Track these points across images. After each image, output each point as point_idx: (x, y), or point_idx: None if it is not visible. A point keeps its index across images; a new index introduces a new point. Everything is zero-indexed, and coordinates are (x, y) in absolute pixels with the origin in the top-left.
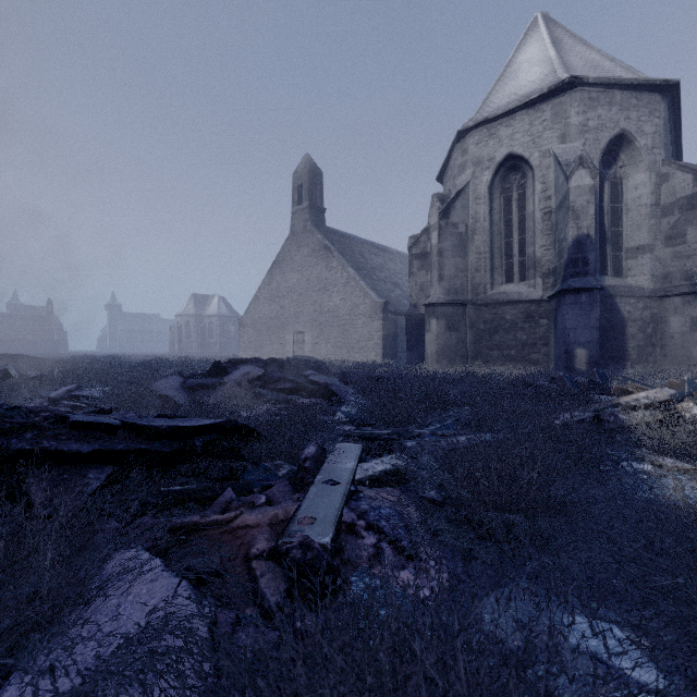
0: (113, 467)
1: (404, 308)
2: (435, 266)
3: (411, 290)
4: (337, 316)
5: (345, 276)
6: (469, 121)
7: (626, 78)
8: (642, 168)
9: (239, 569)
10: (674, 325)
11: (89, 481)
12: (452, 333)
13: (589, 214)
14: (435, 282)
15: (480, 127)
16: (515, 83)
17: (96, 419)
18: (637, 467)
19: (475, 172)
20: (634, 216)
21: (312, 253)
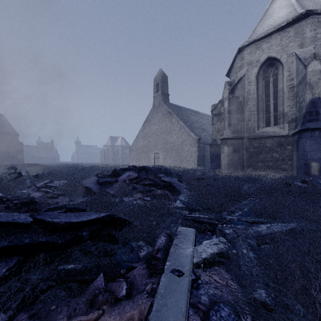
0: (18, 257)
1: (208, 141)
2: (226, 119)
3: (212, 132)
4: (175, 145)
5: (179, 126)
6: (245, 42)
7: None
8: None
9: None
10: None
11: None
12: (236, 154)
13: (320, 85)
14: (226, 127)
15: (251, 45)
16: (271, 19)
17: (14, 219)
18: None
19: (248, 69)
20: None
21: (163, 115)
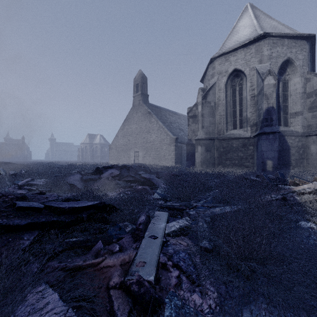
0: (38, 231)
1: (185, 141)
2: (200, 121)
3: (188, 132)
4: (154, 144)
5: (158, 125)
6: (216, 54)
7: (290, 33)
8: (297, 75)
9: (103, 294)
10: (313, 149)
11: (23, 242)
12: (208, 153)
13: (273, 97)
14: (200, 129)
15: (221, 57)
16: (237, 36)
17: (30, 205)
18: (307, 225)
19: (218, 77)
20: (293, 98)
21: (142, 115)
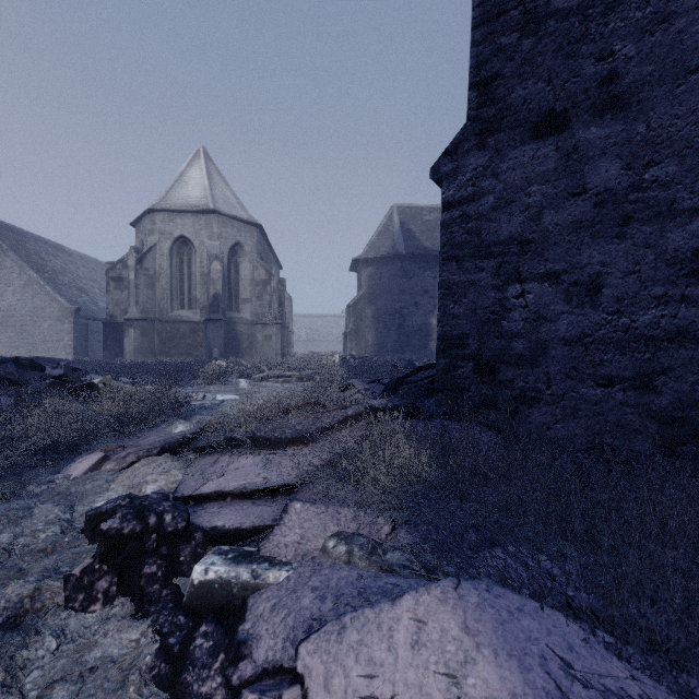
0: None
1: (94, 314)
2: (133, 294)
3: (108, 303)
4: (12, 316)
5: (25, 278)
6: (157, 205)
7: (240, 217)
8: (247, 261)
9: None
10: (259, 338)
11: None
12: (145, 339)
13: (220, 283)
14: (132, 305)
15: (164, 212)
16: (186, 191)
17: None
18: None
19: (161, 238)
20: (244, 283)
21: None
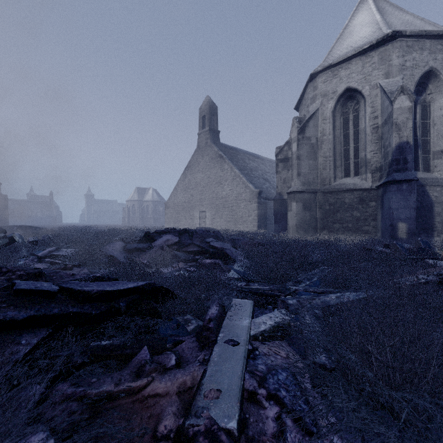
0: (47, 329)
1: (272, 195)
2: (294, 166)
3: (277, 183)
4: (227, 201)
5: (233, 174)
6: (319, 67)
7: (434, 30)
8: None
9: None
10: None
11: (19, 348)
12: (307, 212)
13: (408, 127)
14: (294, 177)
15: (326, 71)
16: (351, 39)
17: (37, 286)
18: None
19: (322, 101)
20: (439, 128)
21: (211, 160)
